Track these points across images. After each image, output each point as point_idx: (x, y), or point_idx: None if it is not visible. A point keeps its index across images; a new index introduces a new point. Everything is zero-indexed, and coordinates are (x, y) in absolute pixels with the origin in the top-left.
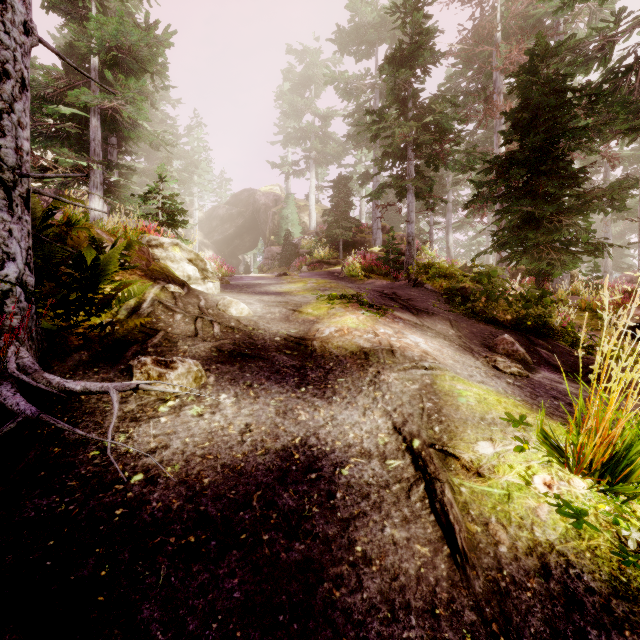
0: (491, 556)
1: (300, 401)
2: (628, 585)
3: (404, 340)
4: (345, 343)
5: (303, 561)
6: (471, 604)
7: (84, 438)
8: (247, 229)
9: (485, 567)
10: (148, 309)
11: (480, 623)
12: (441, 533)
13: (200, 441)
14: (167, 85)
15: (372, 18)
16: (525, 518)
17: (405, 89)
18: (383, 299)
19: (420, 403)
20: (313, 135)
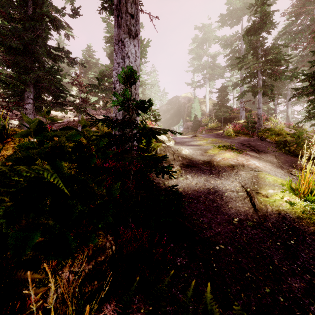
0: (265, 211)
1: (211, 178)
2: (302, 217)
3: (249, 162)
4: (225, 162)
5: (216, 206)
6: (257, 216)
7: (158, 182)
8: (175, 115)
9: (262, 212)
10: (159, 151)
11: (258, 218)
12: (252, 206)
13: (185, 185)
14: (146, 61)
15: (239, 5)
16: (278, 205)
17: (257, 42)
18: (243, 146)
19: (251, 180)
20: (207, 66)
